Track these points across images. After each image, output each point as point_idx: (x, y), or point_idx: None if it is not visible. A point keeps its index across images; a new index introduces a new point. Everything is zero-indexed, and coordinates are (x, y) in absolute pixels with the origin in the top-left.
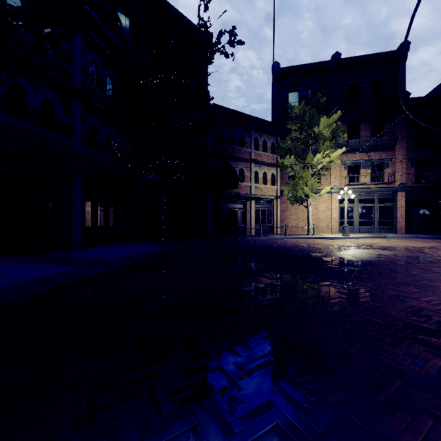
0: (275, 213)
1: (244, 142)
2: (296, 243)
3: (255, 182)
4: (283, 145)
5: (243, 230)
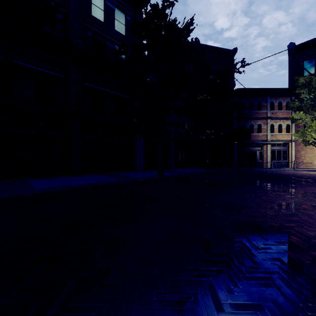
0: (290, 152)
1: (261, 107)
2: (296, 173)
3: (271, 132)
4: (292, 105)
5: (261, 164)
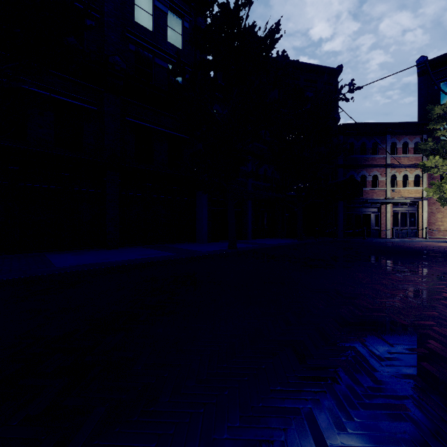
0: (420, 215)
1: (378, 150)
2: (430, 245)
3: (392, 186)
4: (424, 147)
5: (377, 232)
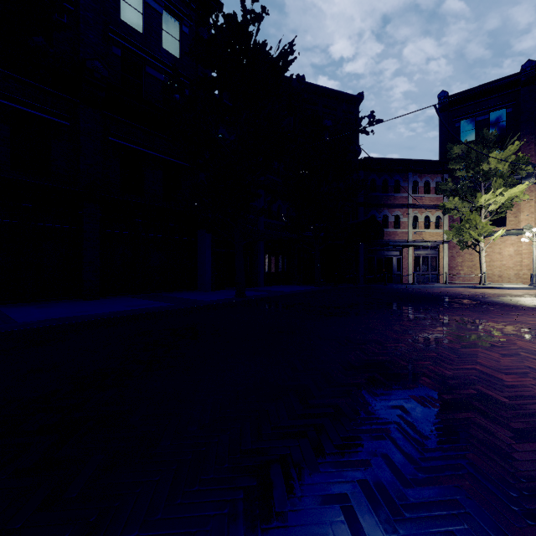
0: (441, 259)
1: (400, 188)
2: (448, 291)
3: (414, 228)
4: (444, 188)
5: (399, 278)
